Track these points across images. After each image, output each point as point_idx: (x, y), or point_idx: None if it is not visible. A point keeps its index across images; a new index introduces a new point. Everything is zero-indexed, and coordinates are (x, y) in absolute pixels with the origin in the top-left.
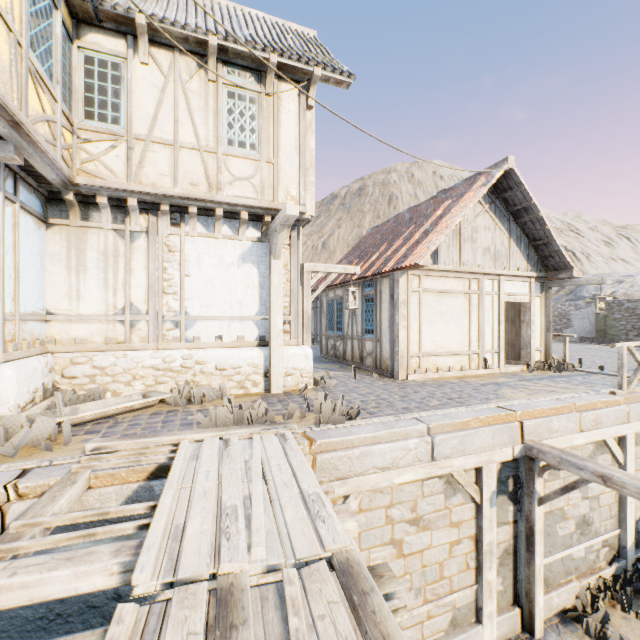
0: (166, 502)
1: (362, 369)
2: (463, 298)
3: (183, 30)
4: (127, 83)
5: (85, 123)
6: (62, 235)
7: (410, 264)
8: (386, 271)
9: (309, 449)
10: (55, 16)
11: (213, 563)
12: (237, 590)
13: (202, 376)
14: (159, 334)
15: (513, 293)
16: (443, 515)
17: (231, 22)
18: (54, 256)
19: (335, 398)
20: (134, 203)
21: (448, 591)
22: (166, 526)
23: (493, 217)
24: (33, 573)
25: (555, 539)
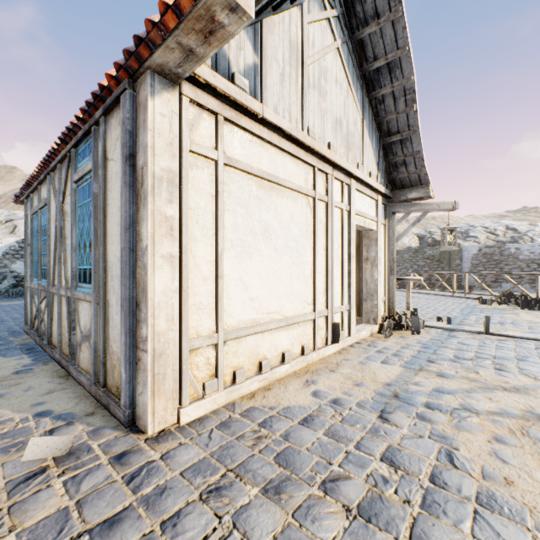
0: None
1: (71, 376)
2: (305, 205)
3: None
4: None
5: None
6: None
7: None
8: (111, 77)
9: None
10: None
11: None
12: None
13: None
14: None
15: (363, 213)
16: None
17: None
18: None
19: None
20: None
21: None
22: None
23: (346, 68)
24: None
25: None
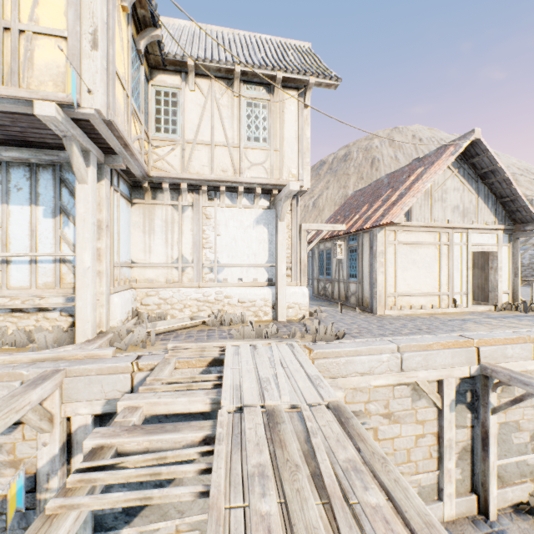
0: (227, 373)
1: (347, 306)
2: (434, 248)
3: (217, 64)
4: (181, 105)
5: (156, 135)
6: (140, 210)
7: (386, 222)
8: (367, 228)
9: (309, 356)
10: (141, 70)
11: (261, 401)
12: (277, 411)
13: (229, 307)
14: (200, 276)
15: (481, 244)
16: (410, 414)
17: (248, 49)
18: (135, 224)
19: (326, 325)
20: (185, 186)
21: (414, 472)
22: (230, 384)
23: (462, 180)
24: (169, 398)
25: (510, 446)
